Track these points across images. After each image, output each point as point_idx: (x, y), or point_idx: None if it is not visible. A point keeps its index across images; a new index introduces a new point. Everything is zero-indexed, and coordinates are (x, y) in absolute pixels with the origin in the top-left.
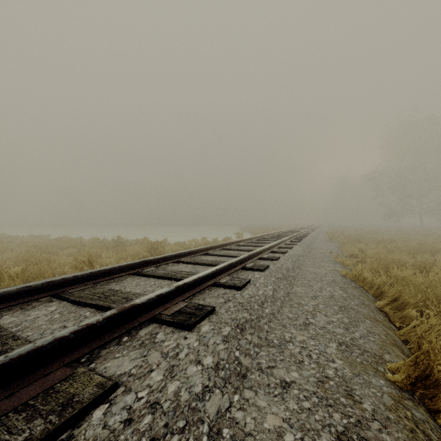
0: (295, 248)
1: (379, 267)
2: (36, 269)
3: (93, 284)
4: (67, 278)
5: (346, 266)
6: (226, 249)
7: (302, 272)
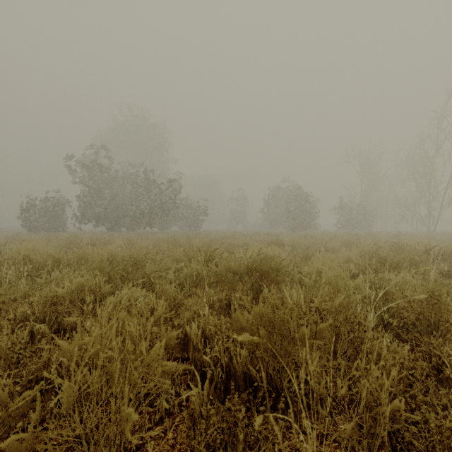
0: None
1: None
2: None
3: None
4: None
5: None
6: None
7: None
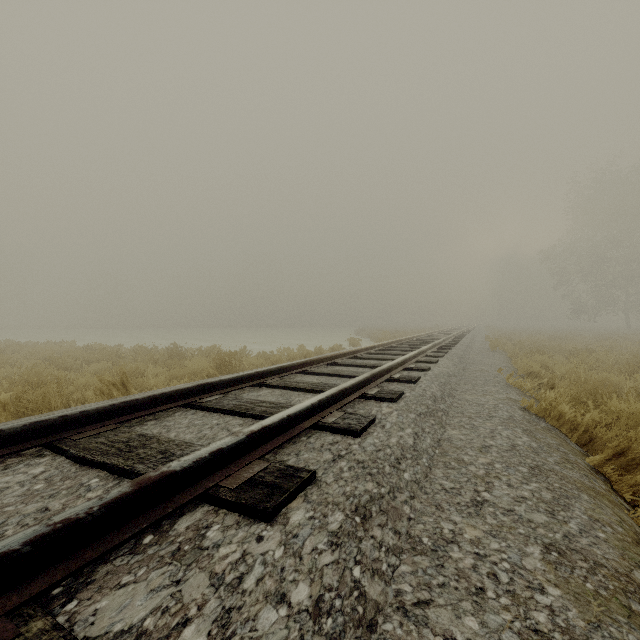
0: (441, 362)
1: (580, 394)
2: (37, 396)
3: (115, 425)
4: (70, 416)
5: (525, 392)
6: (335, 364)
7: (458, 402)
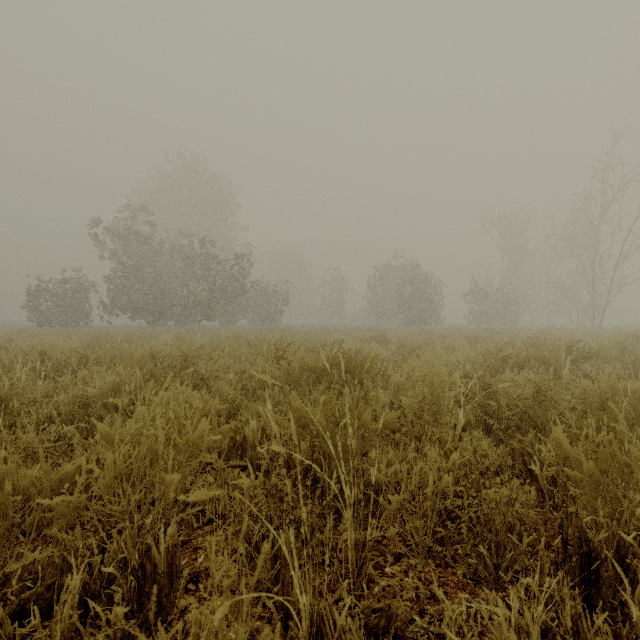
0: None
1: None
2: None
3: None
4: None
5: None
6: None
7: None
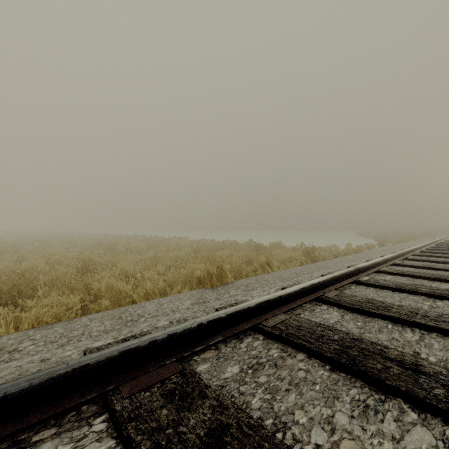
0: None
1: None
2: (233, 268)
3: (337, 291)
4: (320, 282)
5: None
6: (408, 259)
7: None
